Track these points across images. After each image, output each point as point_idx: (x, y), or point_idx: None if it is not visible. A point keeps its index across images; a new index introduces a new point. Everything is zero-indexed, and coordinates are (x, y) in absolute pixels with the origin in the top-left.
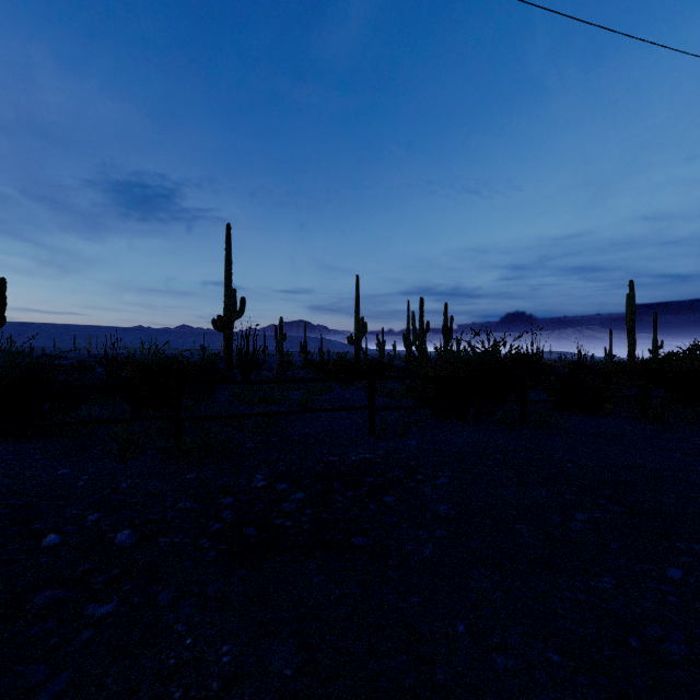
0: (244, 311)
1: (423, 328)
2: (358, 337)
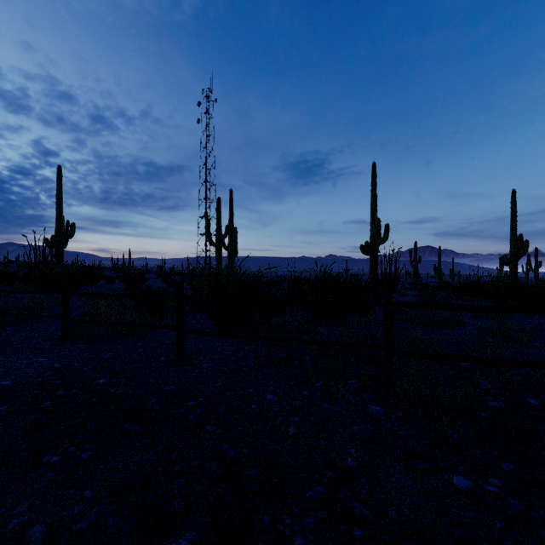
0: (388, 236)
1: None
2: (514, 257)
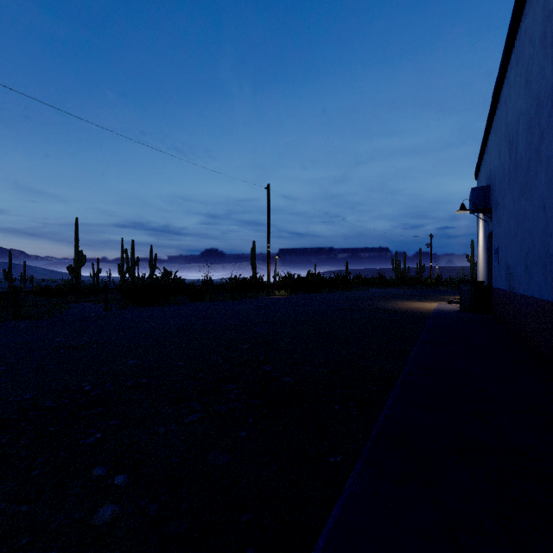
0: None
1: (135, 261)
2: (77, 267)
